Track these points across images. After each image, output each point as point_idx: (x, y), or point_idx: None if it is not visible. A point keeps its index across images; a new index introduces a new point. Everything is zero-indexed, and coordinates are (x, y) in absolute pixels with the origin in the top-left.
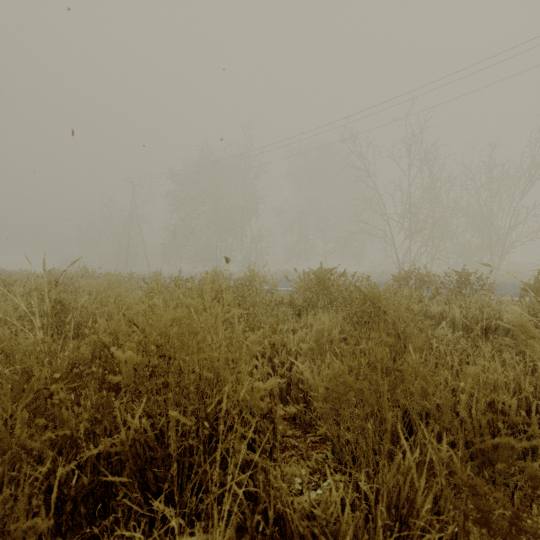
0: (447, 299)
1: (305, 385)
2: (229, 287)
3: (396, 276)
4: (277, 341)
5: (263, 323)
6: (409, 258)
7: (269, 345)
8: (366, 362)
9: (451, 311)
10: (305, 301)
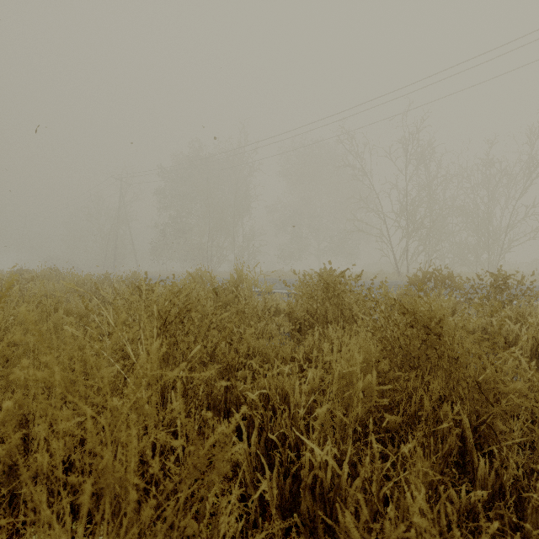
0: (491, 310)
1: (326, 491)
2: (198, 300)
3: (412, 278)
4: (273, 390)
5: (252, 348)
6: (407, 258)
7: (260, 396)
8: (444, 451)
9: (505, 327)
10: (306, 311)
